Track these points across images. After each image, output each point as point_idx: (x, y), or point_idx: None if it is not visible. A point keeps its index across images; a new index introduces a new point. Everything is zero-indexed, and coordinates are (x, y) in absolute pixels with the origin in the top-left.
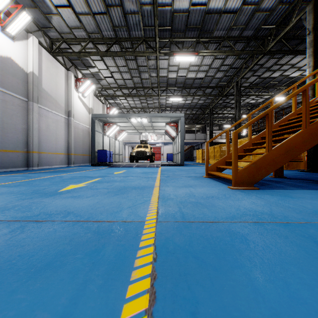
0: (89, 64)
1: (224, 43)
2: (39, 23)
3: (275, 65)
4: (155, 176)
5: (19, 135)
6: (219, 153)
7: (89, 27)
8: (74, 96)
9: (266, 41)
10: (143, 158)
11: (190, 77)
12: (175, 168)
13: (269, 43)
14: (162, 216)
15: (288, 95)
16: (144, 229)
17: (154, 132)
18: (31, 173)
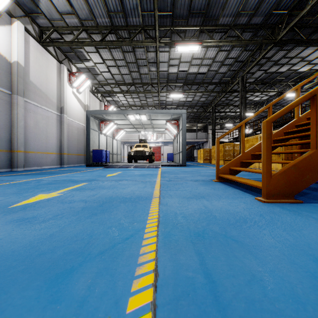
0: (83, 57)
1: (230, 33)
2: (26, 7)
3: (283, 59)
4: (154, 180)
5: (0, 132)
6: (222, 152)
7: (81, 13)
8: (67, 91)
9: (276, 30)
10: (142, 158)
11: (191, 72)
12: (176, 169)
13: (280, 31)
14: (166, 295)
15: None
16: None
17: (154, 131)
18: (9, 176)
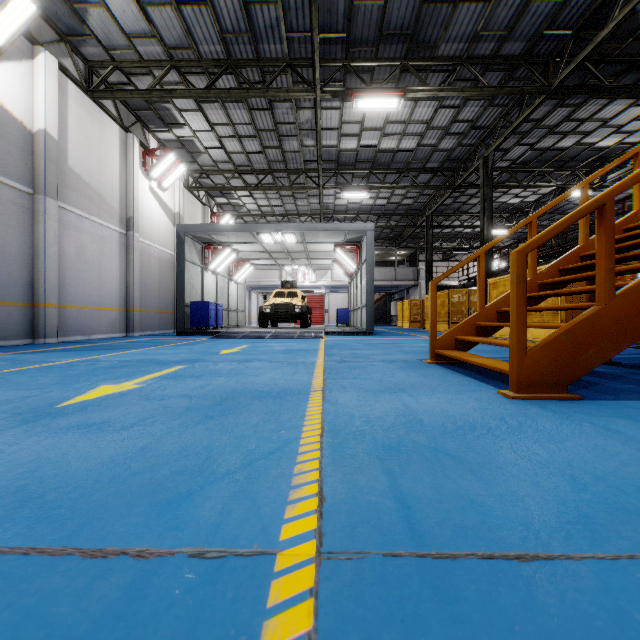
0: (172, 119)
1: (461, 73)
2: (61, 24)
3: (567, 122)
4: (313, 360)
5: (13, 269)
6: (447, 308)
7: (169, 35)
8: (140, 187)
9: (551, 67)
10: (287, 319)
11: (385, 147)
12: (355, 341)
13: (558, 70)
14: (336, 522)
15: (591, 186)
16: (269, 612)
17: (311, 264)
18: (33, 353)
